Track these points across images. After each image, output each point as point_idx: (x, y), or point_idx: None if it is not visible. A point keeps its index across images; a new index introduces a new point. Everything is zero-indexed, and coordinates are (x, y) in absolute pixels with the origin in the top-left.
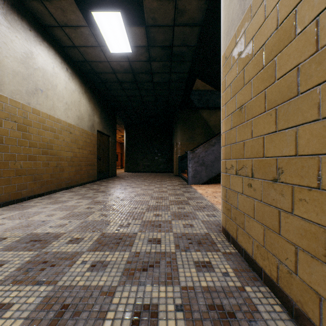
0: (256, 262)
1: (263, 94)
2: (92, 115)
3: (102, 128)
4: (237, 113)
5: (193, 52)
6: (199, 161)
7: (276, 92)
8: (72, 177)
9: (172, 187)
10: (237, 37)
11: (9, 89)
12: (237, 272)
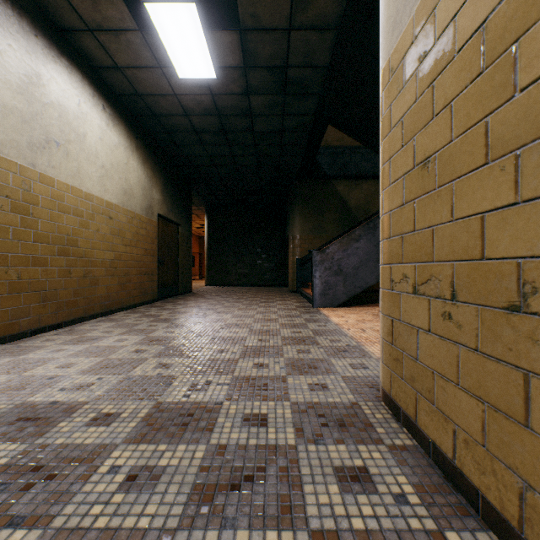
0: (464, 474)
1: (480, 129)
2: (149, 188)
3: (166, 210)
4: (417, 174)
5: (323, 78)
6: (333, 267)
7: (517, 119)
8: (112, 294)
9: (286, 312)
10: (416, 26)
11: None
12: (423, 493)
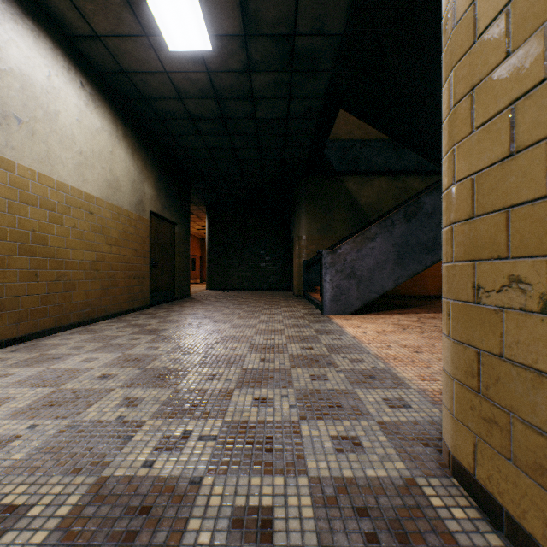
0: None
1: None
2: (139, 182)
3: (160, 207)
4: None
5: (336, 50)
6: (345, 269)
7: None
8: (93, 300)
9: (293, 321)
10: None
11: None
12: None
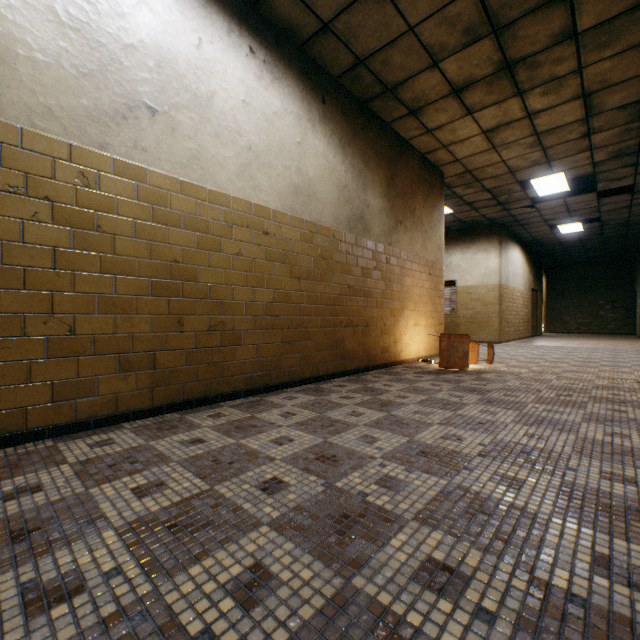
0: None
1: None
2: (529, 277)
3: (533, 285)
4: None
5: None
6: None
7: None
8: (522, 330)
9: (628, 342)
10: None
11: (510, 282)
12: None
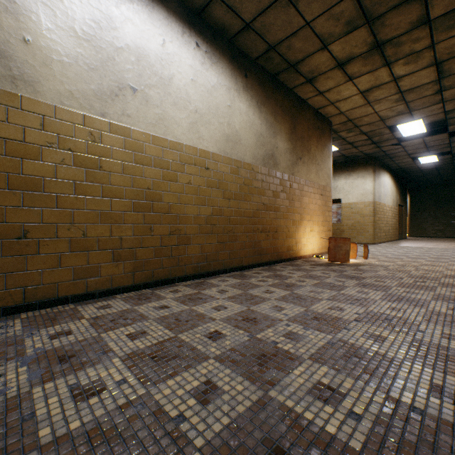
0: None
1: None
2: (396, 195)
3: (399, 202)
4: None
5: None
6: None
7: None
8: (391, 235)
9: None
10: None
11: (381, 200)
12: None
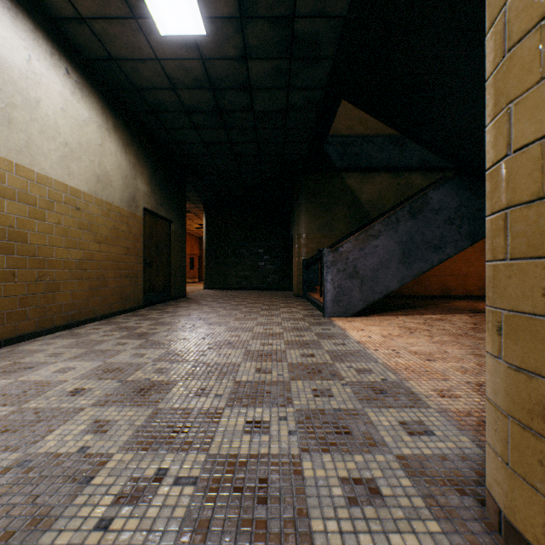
0: None
1: None
2: (132, 177)
3: (154, 204)
4: None
5: (339, 34)
6: (347, 268)
7: None
8: (80, 301)
9: (292, 324)
10: None
11: None
12: None
